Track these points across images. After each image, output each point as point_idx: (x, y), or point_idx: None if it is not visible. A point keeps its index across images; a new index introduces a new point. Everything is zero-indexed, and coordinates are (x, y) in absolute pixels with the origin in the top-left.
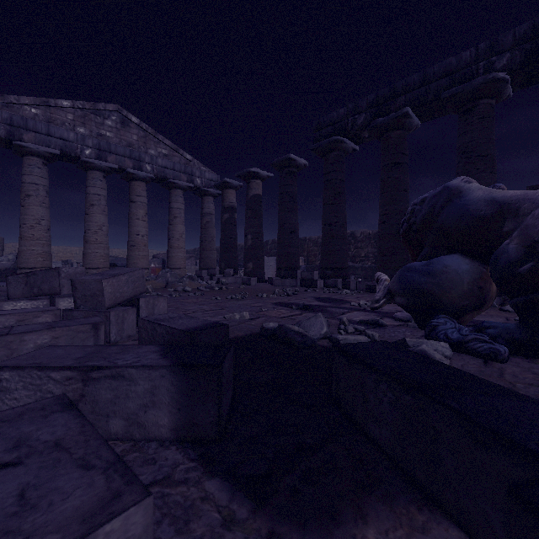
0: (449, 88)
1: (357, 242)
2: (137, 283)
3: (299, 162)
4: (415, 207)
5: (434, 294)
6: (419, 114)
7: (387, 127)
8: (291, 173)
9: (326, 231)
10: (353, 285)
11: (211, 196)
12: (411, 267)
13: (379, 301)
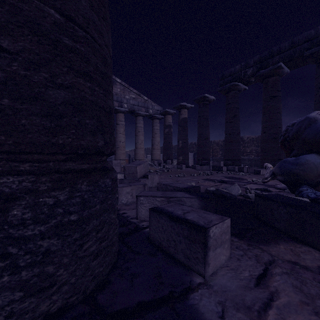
0: (309, 49)
1: (244, 143)
2: (145, 168)
3: (210, 98)
4: (288, 128)
5: (300, 175)
6: (289, 65)
7: (267, 75)
8: (205, 105)
9: (227, 138)
10: (245, 170)
11: (158, 119)
12: (286, 160)
13: (267, 178)
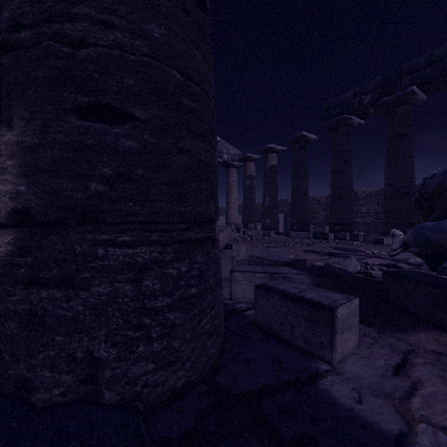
0: None
1: (358, 199)
2: (228, 235)
3: (309, 137)
4: (426, 181)
5: (444, 246)
6: (425, 89)
7: (393, 104)
8: (303, 147)
9: (334, 193)
10: (361, 238)
11: (235, 167)
12: (423, 226)
13: (396, 250)
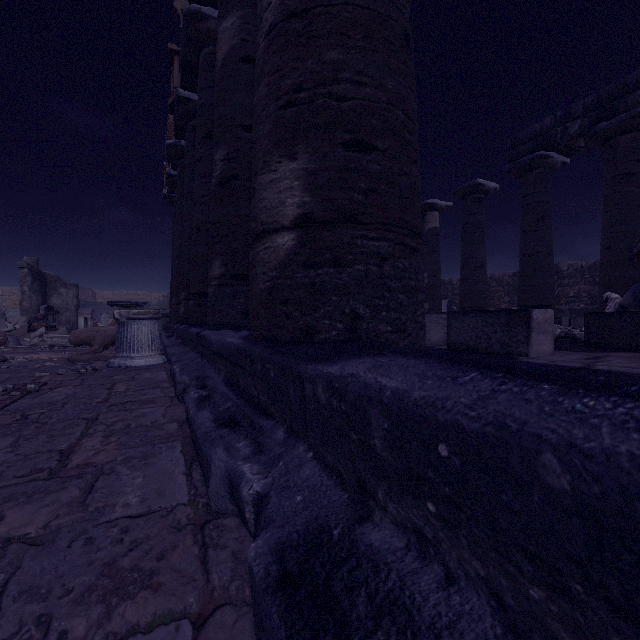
0: None
1: (562, 277)
2: None
3: (488, 186)
4: None
5: None
6: None
7: (614, 132)
8: (478, 200)
9: (525, 263)
10: (565, 323)
11: None
12: None
13: None
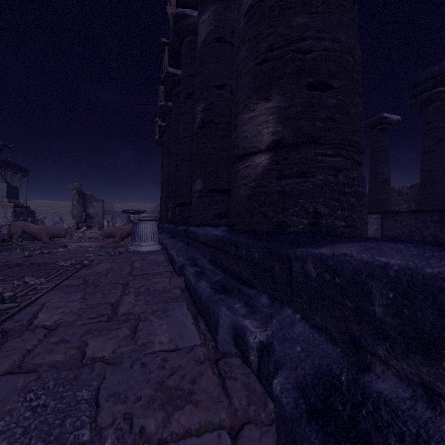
0: None
1: None
2: None
3: (392, 118)
4: None
5: None
6: None
7: None
8: (383, 130)
9: (425, 176)
10: None
11: None
12: None
13: None
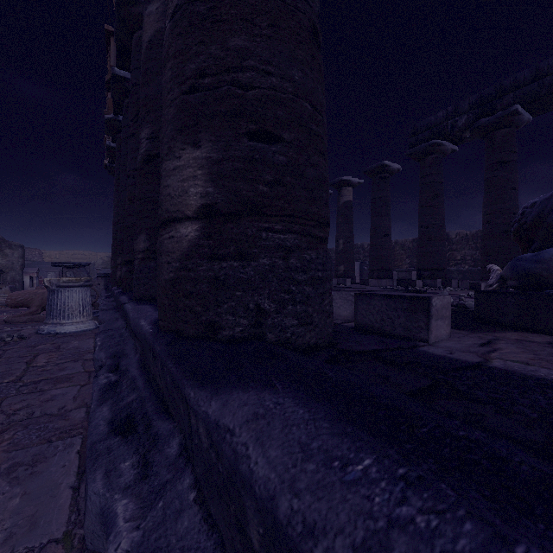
0: None
1: (451, 244)
2: None
3: (392, 167)
4: (526, 210)
5: (543, 276)
6: (531, 109)
7: (493, 126)
8: (384, 179)
9: (422, 233)
10: (454, 284)
11: None
12: (522, 257)
13: (492, 285)
